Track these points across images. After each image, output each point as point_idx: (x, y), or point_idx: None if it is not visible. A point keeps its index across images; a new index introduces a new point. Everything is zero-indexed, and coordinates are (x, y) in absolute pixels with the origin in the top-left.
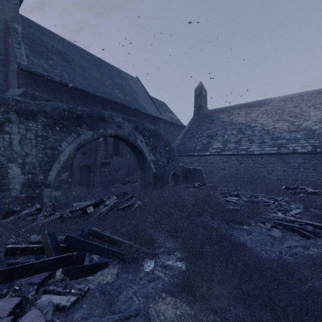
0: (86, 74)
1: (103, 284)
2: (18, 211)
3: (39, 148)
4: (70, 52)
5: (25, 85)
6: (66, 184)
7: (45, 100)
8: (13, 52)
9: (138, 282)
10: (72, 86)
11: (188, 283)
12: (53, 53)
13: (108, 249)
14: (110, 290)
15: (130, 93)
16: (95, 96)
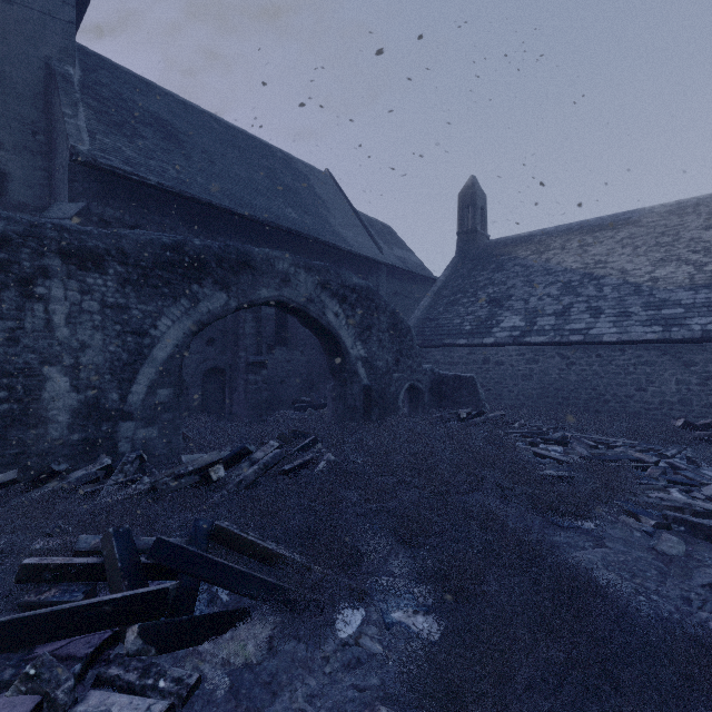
0: (216, 167)
1: (237, 666)
2: (64, 472)
3: (111, 332)
4: (182, 120)
5: (86, 195)
6: (169, 412)
7: (128, 226)
8: (62, 125)
9: (321, 667)
10: (184, 195)
11: (446, 681)
12: (145, 124)
13: (252, 577)
14: (251, 685)
15: (311, 206)
16: (236, 215)
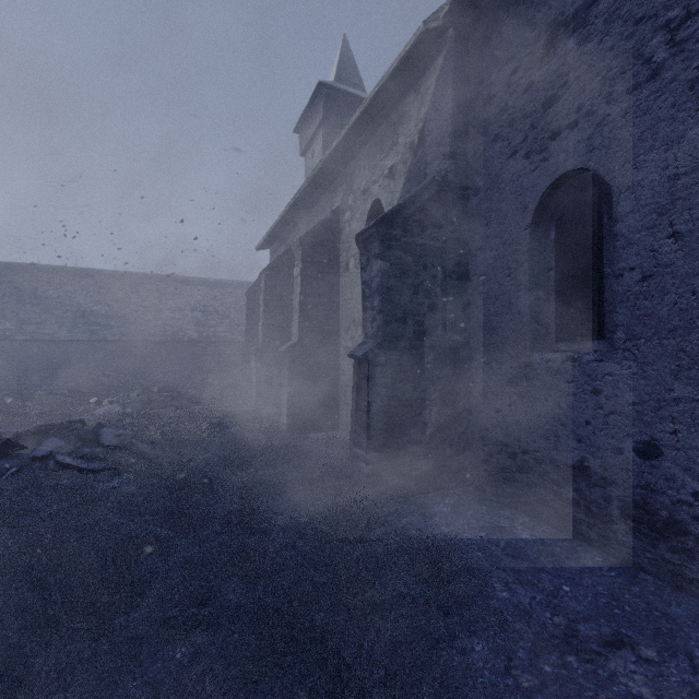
0: None
1: None
2: None
3: None
4: None
5: None
6: None
7: None
8: None
9: None
10: None
11: None
12: None
13: None
14: None
15: None
16: None
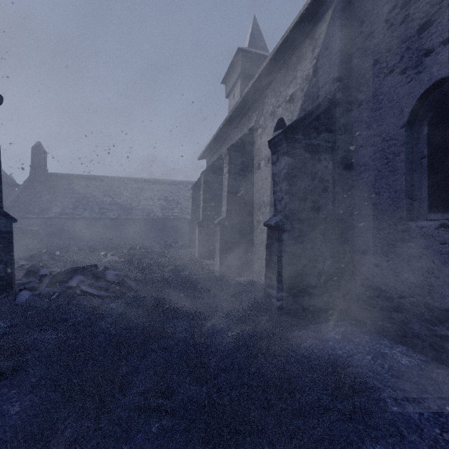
0: None
1: None
2: None
3: None
4: None
5: None
6: None
7: None
8: None
9: None
10: None
11: None
12: None
13: None
14: None
15: None
16: None
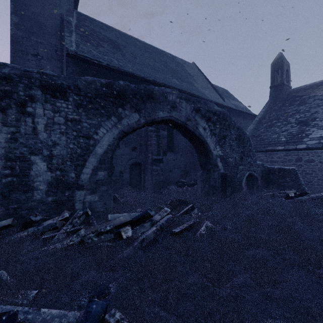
0: (137, 60)
1: None
2: (43, 220)
3: (70, 136)
4: (122, 40)
5: (73, 73)
6: (104, 185)
7: None
8: (64, 41)
9: None
10: (120, 70)
11: None
12: (104, 42)
13: None
14: None
15: (185, 78)
16: (146, 81)
